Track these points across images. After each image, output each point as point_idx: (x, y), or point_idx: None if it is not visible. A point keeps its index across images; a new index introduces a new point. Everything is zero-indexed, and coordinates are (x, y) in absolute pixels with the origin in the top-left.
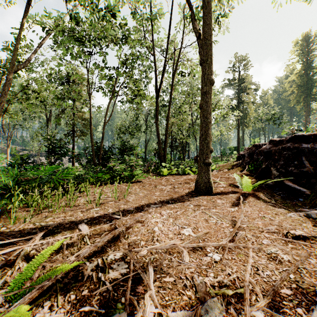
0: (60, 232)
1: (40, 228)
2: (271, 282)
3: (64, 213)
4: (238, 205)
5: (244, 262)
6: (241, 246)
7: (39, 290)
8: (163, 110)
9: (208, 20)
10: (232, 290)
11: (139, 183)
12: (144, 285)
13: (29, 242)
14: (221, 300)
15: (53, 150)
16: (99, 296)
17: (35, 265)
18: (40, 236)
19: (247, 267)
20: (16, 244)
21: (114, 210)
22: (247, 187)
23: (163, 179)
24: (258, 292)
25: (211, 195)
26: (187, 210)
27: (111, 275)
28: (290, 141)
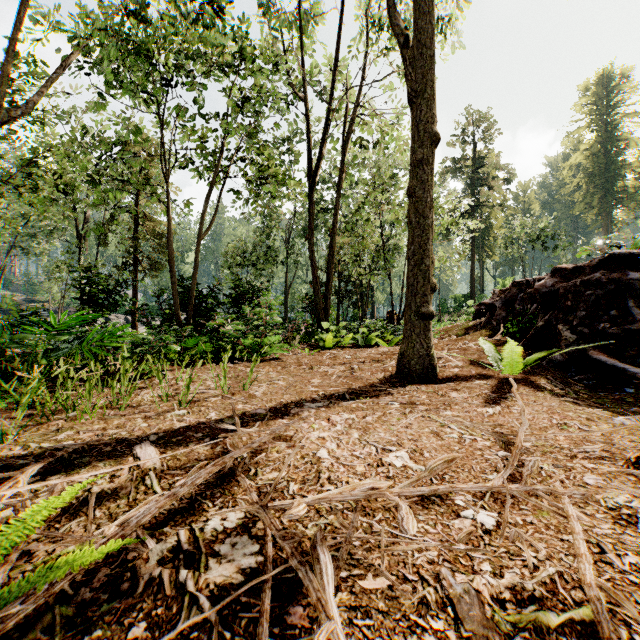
0: (87, 463)
1: (40, 456)
2: None
3: (102, 422)
4: (499, 403)
5: (559, 532)
6: (541, 492)
7: None
8: (322, 219)
9: (427, 4)
10: (555, 613)
11: (276, 362)
12: (308, 603)
13: (1, 490)
14: None
15: (91, 297)
16: None
17: None
18: (32, 472)
19: (578, 544)
20: None
21: (221, 414)
22: (513, 365)
23: (326, 355)
24: (635, 618)
25: (435, 383)
26: (388, 413)
27: (214, 575)
28: (599, 268)
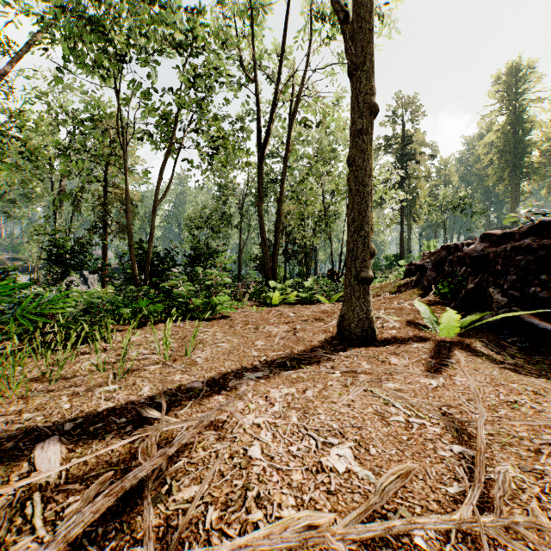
0: None
1: None
2: None
3: (22, 402)
4: (440, 371)
5: None
6: (522, 528)
7: None
8: (271, 188)
9: None
10: None
11: (224, 321)
12: None
13: None
14: None
15: (59, 258)
16: None
17: None
18: None
19: None
20: None
21: (155, 388)
22: (450, 329)
23: (272, 312)
24: None
25: (374, 346)
26: (329, 385)
27: None
28: (528, 234)
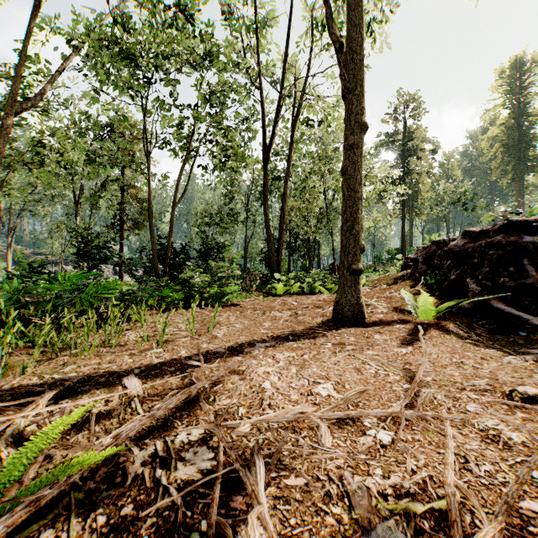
0: (87, 390)
1: (52, 384)
2: (497, 485)
3: (98, 358)
4: (412, 344)
5: (438, 447)
6: (429, 417)
7: (31, 506)
8: (276, 185)
9: (357, 18)
10: (422, 504)
11: (235, 307)
12: (246, 494)
13: (26, 411)
14: (404, 525)
15: (86, 253)
16: (155, 518)
17: (31, 455)
18: (48, 398)
19: (447, 456)
20: (1, 415)
21: (189, 352)
22: (427, 312)
23: (277, 301)
24: (476, 508)
25: (363, 327)
26: (322, 352)
27: (180, 474)
28: (500, 232)
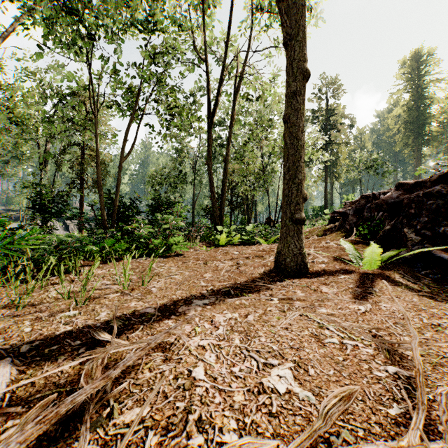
0: None
1: None
2: None
3: None
4: (366, 298)
5: None
6: None
7: None
8: (219, 151)
9: None
10: None
11: (179, 258)
12: None
13: None
14: None
15: (42, 207)
16: None
17: None
18: None
19: None
20: None
21: (111, 313)
22: (372, 262)
23: (219, 251)
24: None
25: (306, 277)
26: (268, 310)
27: None
28: (438, 182)
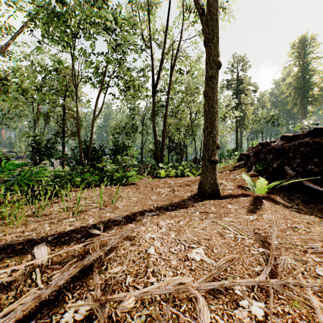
0: (1, 259)
1: None
2: None
3: (24, 226)
4: (255, 212)
5: (309, 321)
6: (292, 285)
7: None
8: (160, 110)
9: None
10: None
11: (133, 186)
12: None
13: None
14: None
15: (38, 150)
16: None
17: None
18: None
19: None
20: None
21: (96, 220)
22: (262, 189)
23: (161, 181)
24: None
25: (219, 199)
26: (192, 219)
27: None
28: (307, 135)
